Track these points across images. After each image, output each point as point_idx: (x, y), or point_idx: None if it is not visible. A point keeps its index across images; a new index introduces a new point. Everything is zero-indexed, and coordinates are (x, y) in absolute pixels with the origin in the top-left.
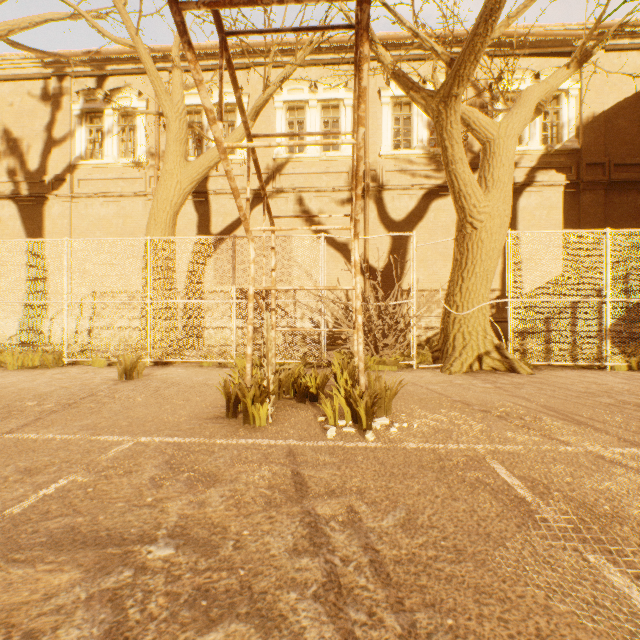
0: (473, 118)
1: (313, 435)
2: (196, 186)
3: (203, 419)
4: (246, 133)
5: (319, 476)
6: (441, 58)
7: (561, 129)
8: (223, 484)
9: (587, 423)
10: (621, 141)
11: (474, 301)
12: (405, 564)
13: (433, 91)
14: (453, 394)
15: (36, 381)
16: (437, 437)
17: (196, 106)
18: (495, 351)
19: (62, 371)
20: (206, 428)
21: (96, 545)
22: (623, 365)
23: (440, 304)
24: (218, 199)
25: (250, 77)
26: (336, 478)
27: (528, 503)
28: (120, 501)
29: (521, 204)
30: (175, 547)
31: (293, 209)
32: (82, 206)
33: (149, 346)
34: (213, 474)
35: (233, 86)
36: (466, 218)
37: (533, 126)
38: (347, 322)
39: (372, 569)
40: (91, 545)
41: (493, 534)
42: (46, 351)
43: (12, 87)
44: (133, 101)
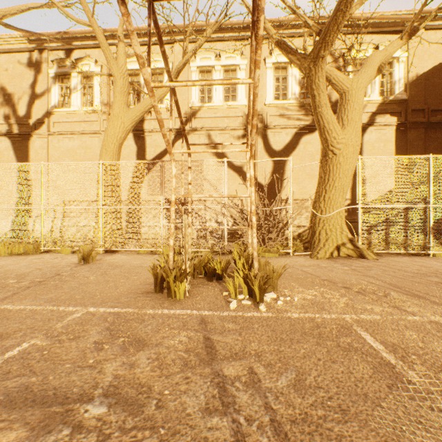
0: (333, 75)
1: (219, 306)
2: (135, 125)
3: (137, 293)
4: (169, 80)
5: (225, 341)
6: (312, 29)
7: (394, 85)
8: (150, 348)
9: (425, 297)
10: (436, 93)
11: (334, 207)
12: (300, 424)
13: (305, 54)
14: (321, 274)
15: (19, 264)
16: (313, 308)
17: (135, 70)
18: (349, 243)
19: (39, 257)
20: (139, 301)
21: (43, 404)
22: (441, 253)
23: (308, 209)
24: (151, 135)
25: (173, 49)
26: (238, 343)
27: (393, 365)
28: (68, 362)
29: (365, 138)
30: (108, 406)
31: (204, 142)
32: (56, 141)
33: (101, 239)
34: (142, 339)
35: (159, 42)
36: (328, 147)
37: (374, 83)
38: (242, 222)
39: (272, 429)
40: (39, 404)
41: (369, 394)
42: (29, 242)
43: (7, 57)
44: (91, 67)
